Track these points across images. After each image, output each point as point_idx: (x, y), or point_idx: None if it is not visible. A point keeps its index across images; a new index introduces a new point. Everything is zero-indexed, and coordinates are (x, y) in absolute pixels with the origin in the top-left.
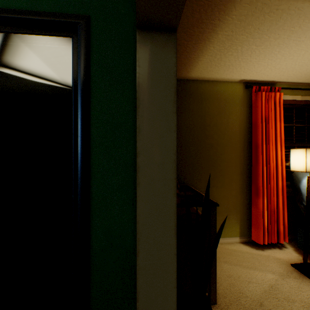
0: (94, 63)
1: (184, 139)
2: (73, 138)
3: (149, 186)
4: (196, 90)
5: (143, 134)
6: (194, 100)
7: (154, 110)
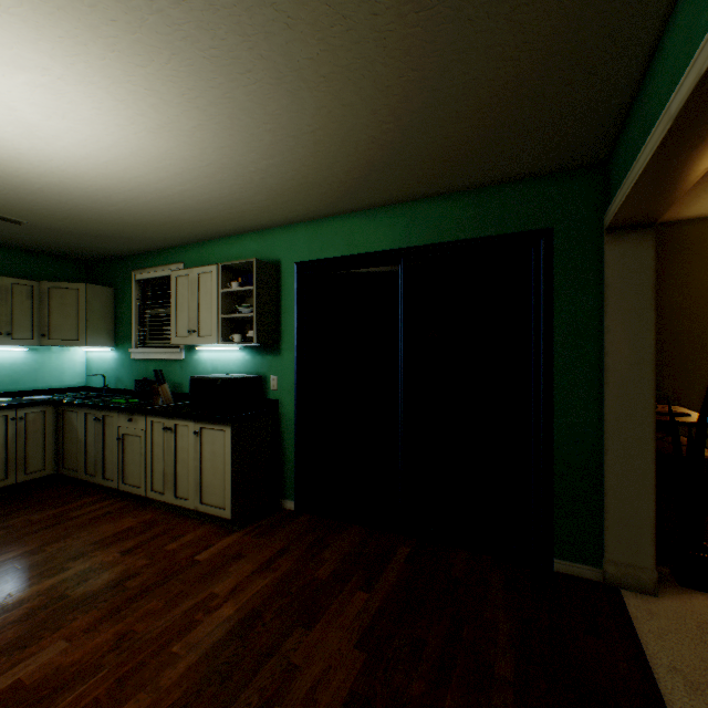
0: (556, 270)
1: (668, 326)
2: (533, 339)
3: (619, 385)
4: (696, 236)
5: (611, 334)
6: (693, 254)
7: (625, 309)
